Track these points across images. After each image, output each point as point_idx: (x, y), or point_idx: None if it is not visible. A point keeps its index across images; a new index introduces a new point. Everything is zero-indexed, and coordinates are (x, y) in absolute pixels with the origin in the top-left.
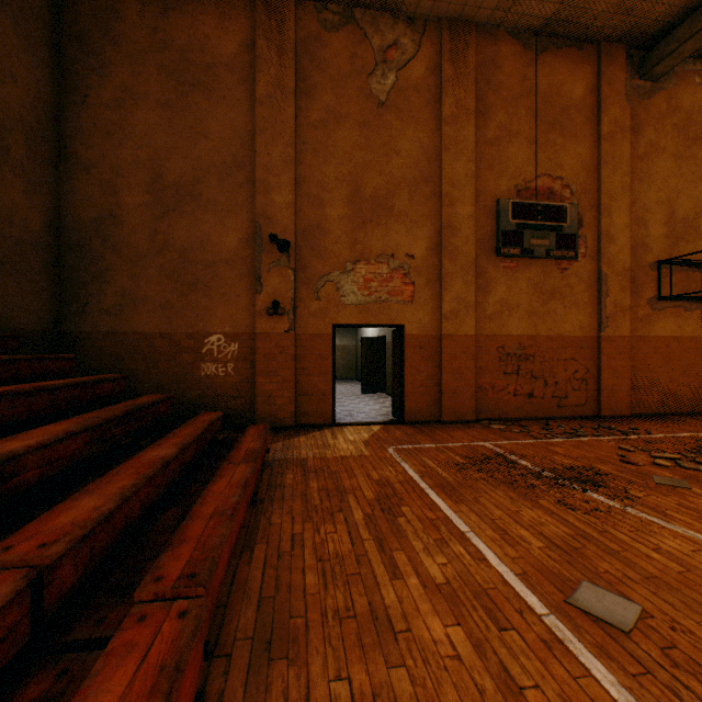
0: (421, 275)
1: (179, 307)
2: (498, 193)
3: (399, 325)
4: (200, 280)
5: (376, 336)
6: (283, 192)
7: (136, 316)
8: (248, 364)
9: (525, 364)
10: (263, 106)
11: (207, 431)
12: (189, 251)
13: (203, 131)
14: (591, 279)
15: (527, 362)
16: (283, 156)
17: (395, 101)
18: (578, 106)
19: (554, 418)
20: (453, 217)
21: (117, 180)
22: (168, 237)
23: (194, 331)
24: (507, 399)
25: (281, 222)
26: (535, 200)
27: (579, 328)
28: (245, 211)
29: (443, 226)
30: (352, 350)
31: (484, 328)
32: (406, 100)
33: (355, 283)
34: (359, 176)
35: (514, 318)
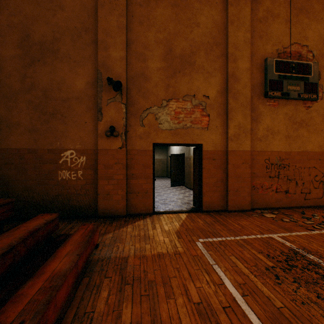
0: (214, 110)
1: (42, 130)
2: (265, 55)
3: (199, 144)
4: (57, 111)
5: (178, 153)
6: (117, 49)
7: (10, 136)
8: (92, 171)
9: (283, 171)
10: None
11: (22, 244)
12: (49, 90)
13: (60, 4)
14: None
15: (284, 169)
16: (117, 23)
17: None
18: None
19: (302, 207)
20: (236, 70)
21: None
22: (34, 80)
23: (53, 148)
24: (271, 195)
25: (116, 70)
26: (290, 60)
27: (318, 146)
28: (90, 62)
29: (229, 76)
30: (165, 161)
31: (256, 146)
32: None
33: (169, 115)
34: (171, 40)
35: (276, 140)
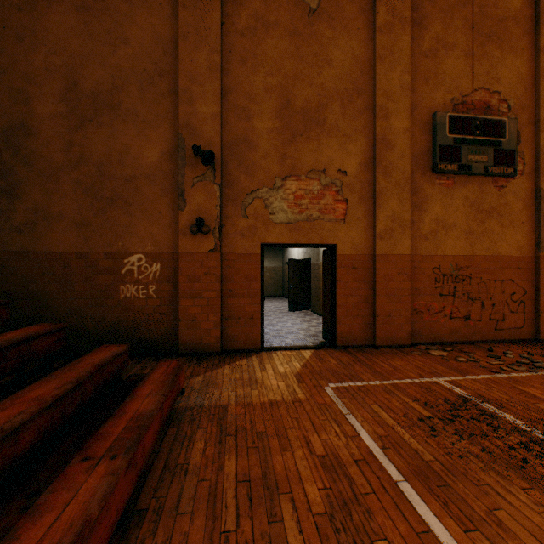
0: (354, 192)
1: (96, 225)
2: (434, 107)
3: (331, 244)
4: (119, 196)
5: (301, 258)
6: (208, 102)
7: (50, 234)
8: (171, 286)
9: (462, 286)
10: (187, 10)
11: (89, 380)
12: (107, 165)
13: (122, 36)
14: (529, 197)
15: (463, 283)
16: (208, 63)
17: (327, 9)
18: (516, 18)
19: (491, 341)
20: (388, 131)
21: (29, 88)
22: (84, 149)
23: (113, 251)
24: (443, 322)
25: (206, 134)
26: (472, 114)
27: (517, 248)
28: (167, 122)
29: (377, 140)
30: (279, 271)
31: (419, 248)
32: (338, 8)
33: (285, 200)
34: (289, 87)
35: (451, 237)
